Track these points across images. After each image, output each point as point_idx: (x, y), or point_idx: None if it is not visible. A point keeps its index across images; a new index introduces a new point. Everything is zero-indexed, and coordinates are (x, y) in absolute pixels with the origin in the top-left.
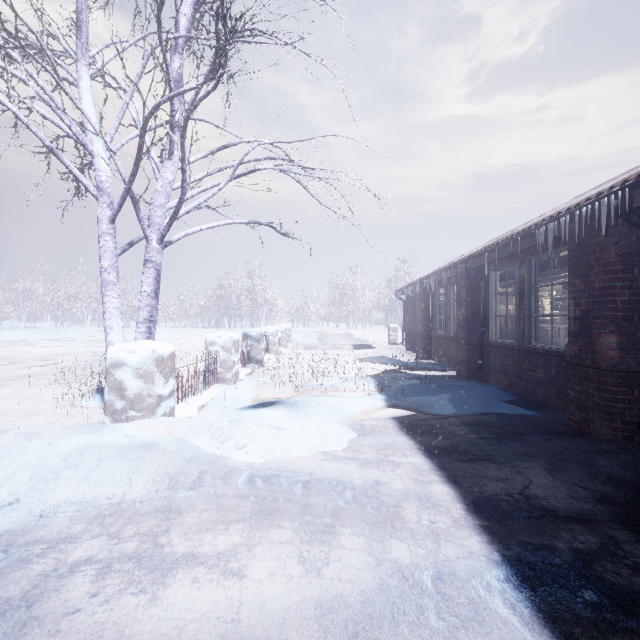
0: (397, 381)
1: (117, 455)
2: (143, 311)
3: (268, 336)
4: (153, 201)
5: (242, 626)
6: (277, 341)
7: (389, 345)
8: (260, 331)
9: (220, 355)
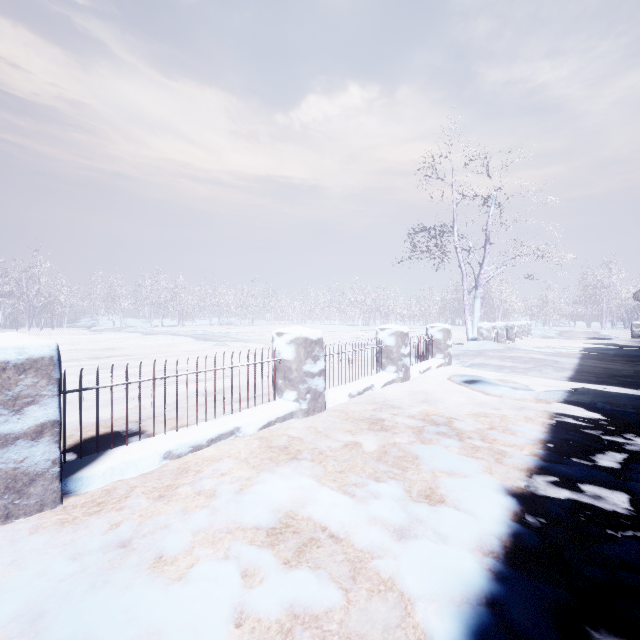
0: (598, 348)
1: (493, 343)
2: (476, 314)
3: (515, 327)
4: (479, 277)
5: (529, 352)
6: (521, 331)
7: (631, 339)
8: (513, 323)
9: (498, 331)
